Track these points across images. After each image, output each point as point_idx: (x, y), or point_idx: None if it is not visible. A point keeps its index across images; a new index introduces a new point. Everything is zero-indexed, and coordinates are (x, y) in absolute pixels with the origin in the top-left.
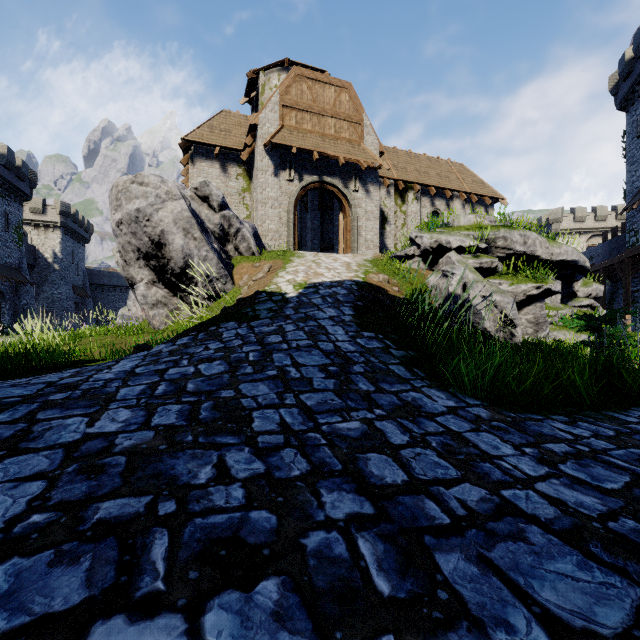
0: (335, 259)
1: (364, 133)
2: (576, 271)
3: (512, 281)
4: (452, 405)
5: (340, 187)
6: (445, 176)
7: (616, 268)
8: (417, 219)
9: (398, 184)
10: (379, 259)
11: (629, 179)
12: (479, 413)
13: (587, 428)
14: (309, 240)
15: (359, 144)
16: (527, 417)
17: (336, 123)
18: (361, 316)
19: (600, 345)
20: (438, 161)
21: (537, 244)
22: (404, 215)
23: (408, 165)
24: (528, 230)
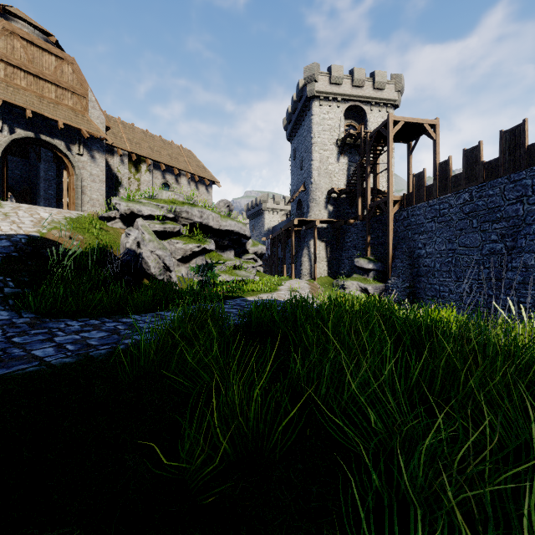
0: (33, 214)
1: (89, 106)
2: (241, 237)
3: (186, 241)
4: (4, 318)
5: (61, 148)
6: (175, 157)
7: (281, 236)
8: (150, 187)
9: (132, 156)
10: (89, 217)
11: (292, 183)
12: (19, 321)
13: (88, 322)
14: (42, 189)
15: (84, 114)
16: (57, 320)
17: (58, 89)
18: (5, 264)
19: (205, 282)
20: (171, 144)
21: (210, 218)
22: (138, 182)
23: (143, 142)
24: (205, 208)
